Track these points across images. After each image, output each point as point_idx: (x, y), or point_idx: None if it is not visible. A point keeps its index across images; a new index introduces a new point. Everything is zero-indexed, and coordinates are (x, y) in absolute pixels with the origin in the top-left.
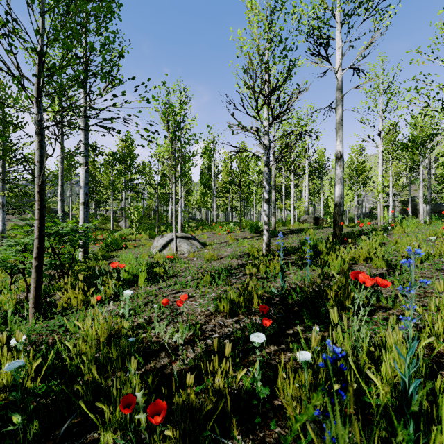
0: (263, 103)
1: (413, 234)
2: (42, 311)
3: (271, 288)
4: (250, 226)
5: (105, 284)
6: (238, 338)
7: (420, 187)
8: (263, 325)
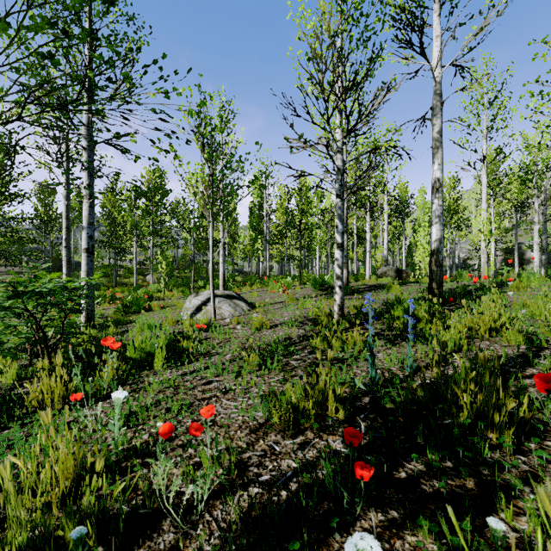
0: (336, 104)
1: (549, 293)
2: (1, 412)
3: (355, 380)
4: (313, 281)
5: (102, 369)
6: (307, 487)
7: (535, 230)
8: (358, 475)
